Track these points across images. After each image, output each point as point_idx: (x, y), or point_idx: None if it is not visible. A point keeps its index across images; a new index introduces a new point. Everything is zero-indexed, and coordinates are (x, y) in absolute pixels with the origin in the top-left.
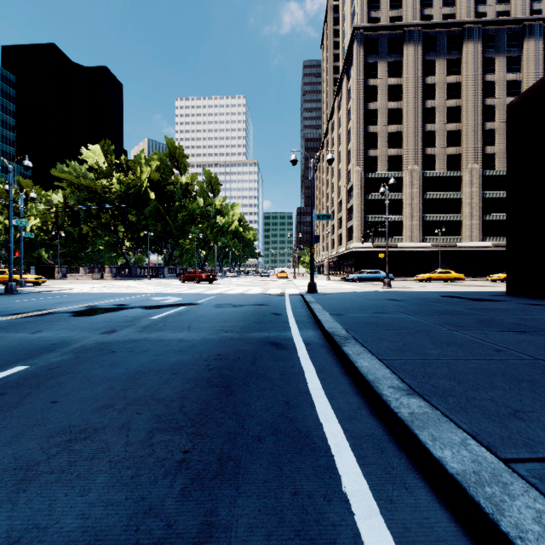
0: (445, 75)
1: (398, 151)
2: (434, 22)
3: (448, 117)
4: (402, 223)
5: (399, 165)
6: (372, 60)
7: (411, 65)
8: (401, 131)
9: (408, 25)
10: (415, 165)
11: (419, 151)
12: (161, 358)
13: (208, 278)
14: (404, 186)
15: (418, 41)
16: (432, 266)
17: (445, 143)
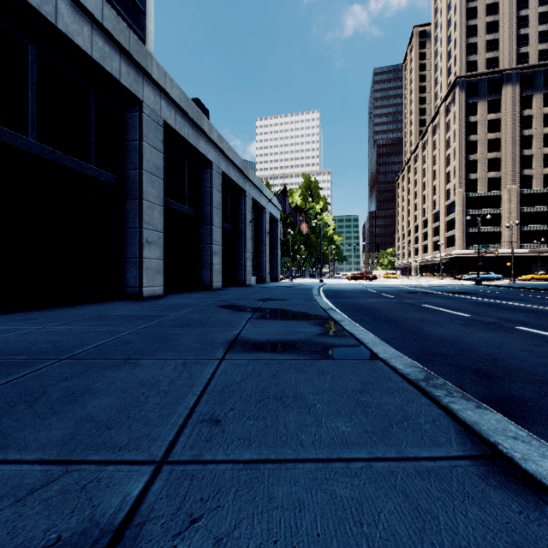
0: (542, 107)
1: (496, 173)
2: (531, 65)
3: (544, 142)
4: (500, 233)
5: (498, 185)
6: (472, 101)
7: (509, 102)
8: (499, 157)
9: (506, 70)
10: (513, 185)
11: (516, 173)
12: (502, 291)
13: (373, 277)
14: (502, 202)
15: (516, 81)
16: (529, 269)
17: (542, 164)
